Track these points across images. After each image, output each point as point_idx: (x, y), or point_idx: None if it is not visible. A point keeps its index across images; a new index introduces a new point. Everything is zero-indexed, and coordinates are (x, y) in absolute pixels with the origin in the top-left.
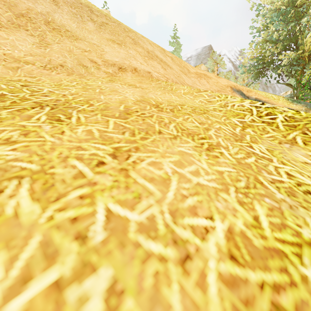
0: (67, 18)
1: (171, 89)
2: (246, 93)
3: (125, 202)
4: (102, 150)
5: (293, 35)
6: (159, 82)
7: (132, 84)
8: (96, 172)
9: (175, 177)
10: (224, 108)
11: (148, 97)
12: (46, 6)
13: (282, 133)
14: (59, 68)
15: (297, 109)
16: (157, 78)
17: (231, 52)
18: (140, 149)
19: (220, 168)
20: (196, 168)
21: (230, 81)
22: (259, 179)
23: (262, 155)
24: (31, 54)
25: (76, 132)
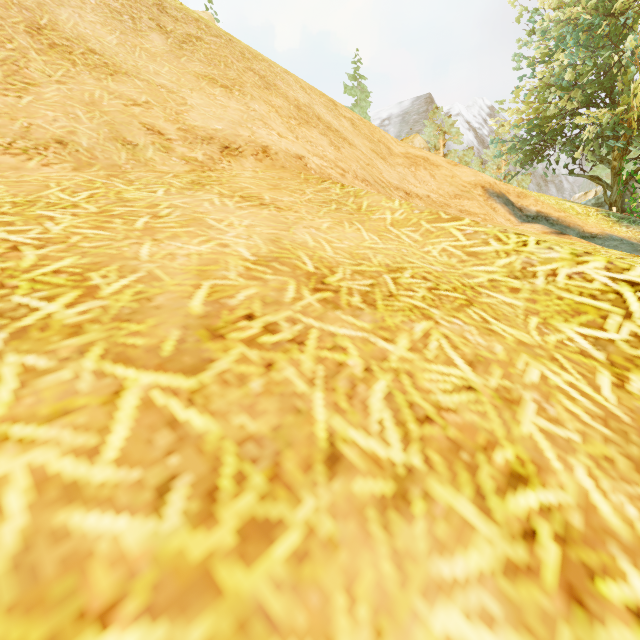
0: (95, 20)
1: (358, 208)
2: (516, 200)
3: None
4: None
5: (605, 74)
6: (324, 185)
7: (252, 194)
8: None
9: None
10: (524, 280)
11: (293, 242)
12: None
13: None
14: (51, 150)
15: (631, 237)
16: (319, 171)
17: (471, 109)
18: None
19: None
20: None
21: (480, 174)
22: None
23: None
24: None
25: None
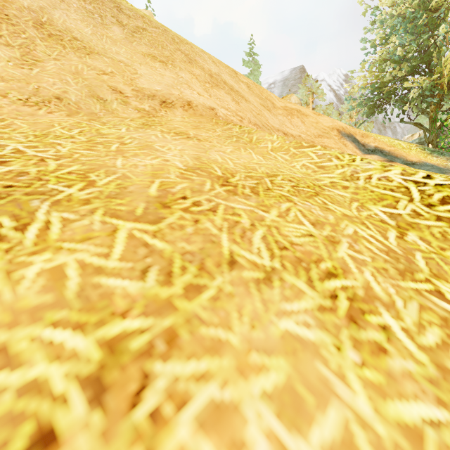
0: (76, 18)
1: (250, 140)
2: (361, 139)
3: None
4: (67, 359)
5: (425, 52)
6: (228, 126)
7: (182, 131)
8: None
9: None
10: (351, 182)
11: (209, 159)
12: None
13: None
14: (52, 103)
15: (439, 164)
16: (225, 118)
17: (332, 77)
18: (179, 342)
19: (407, 411)
20: (343, 424)
21: (336, 121)
22: None
23: None
24: (3, 78)
25: (18, 281)
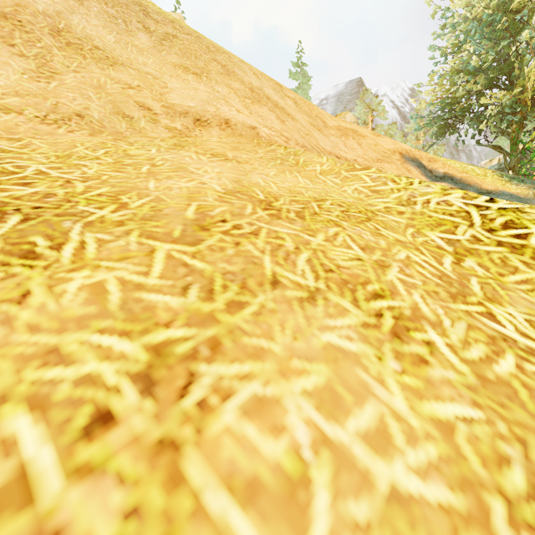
0: (98, 24)
1: (296, 163)
2: (427, 164)
3: None
4: (116, 359)
5: (505, 61)
6: (271, 147)
7: (219, 152)
8: (75, 470)
9: (323, 466)
10: (407, 206)
11: (250, 182)
12: (56, 1)
13: None
14: (73, 121)
15: (519, 193)
16: (268, 139)
17: (395, 91)
18: (222, 349)
19: (442, 409)
20: (378, 417)
21: (398, 143)
22: None
23: (526, 343)
24: (18, 93)
25: (61, 295)
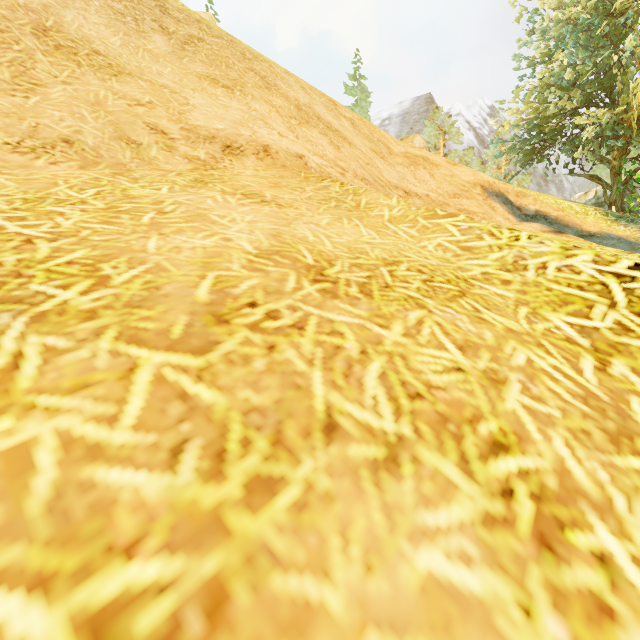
0: (99, 22)
1: (357, 205)
2: (515, 200)
3: None
4: None
5: (605, 74)
6: (324, 183)
7: (253, 191)
8: None
9: None
10: (515, 273)
11: (294, 237)
12: None
13: None
14: (58, 149)
15: (629, 236)
16: (319, 170)
17: (471, 109)
18: (230, 614)
19: None
20: None
21: (479, 174)
22: None
23: None
24: None
25: None
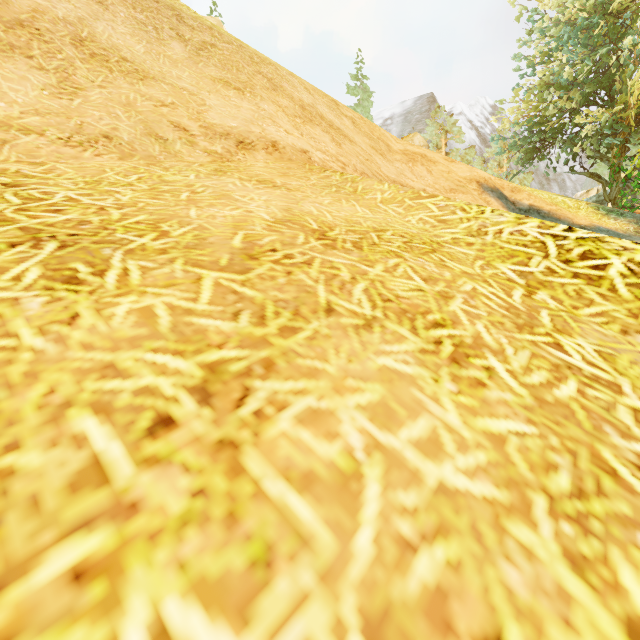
0: (125, 31)
1: (354, 191)
2: (510, 195)
3: (219, 590)
4: (172, 374)
5: (604, 73)
6: (326, 174)
7: (266, 179)
8: (143, 460)
9: (375, 464)
10: (477, 237)
11: (301, 211)
12: (78, 5)
13: (627, 307)
14: (100, 143)
15: (618, 228)
16: (321, 164)
17: (474, 109)
18: (276, 368)
19: (495, 425)
20: (431, 429)
21: (475, 170)
22: (604, 458)
23: (592, 371)
24: (38, 111)
25: (110, 317)
